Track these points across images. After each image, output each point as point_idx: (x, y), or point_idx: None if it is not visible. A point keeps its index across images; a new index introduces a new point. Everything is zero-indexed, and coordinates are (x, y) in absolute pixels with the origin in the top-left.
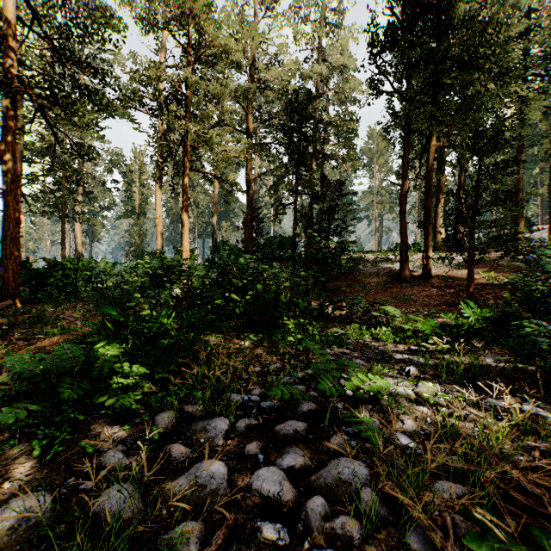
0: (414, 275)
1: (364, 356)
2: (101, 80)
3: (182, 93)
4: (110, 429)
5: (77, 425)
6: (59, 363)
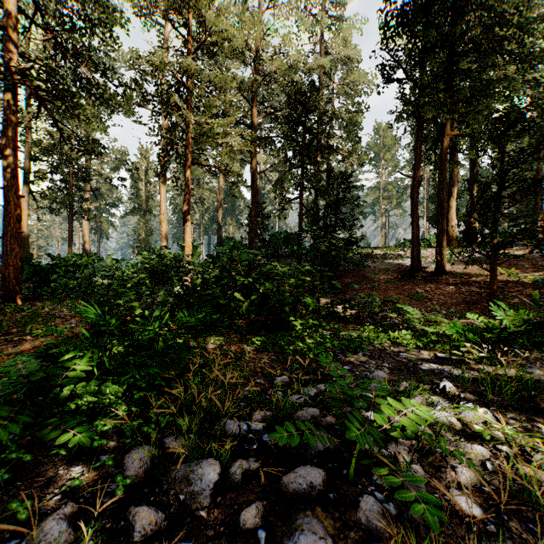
0: (427, 272)
1: (385, 366)
2: (103, 73)
3: (185, 83)
4: (66, 472)
5: (26, 465)
6: (4, 384)
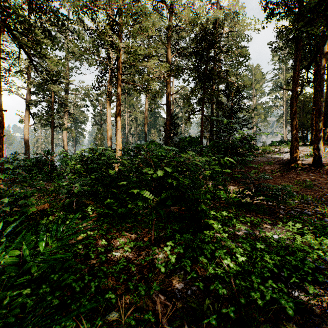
0: (304, 164)
1: None
2: (62, 24)
3: (115, 21)
4: None
5: None
6: None
